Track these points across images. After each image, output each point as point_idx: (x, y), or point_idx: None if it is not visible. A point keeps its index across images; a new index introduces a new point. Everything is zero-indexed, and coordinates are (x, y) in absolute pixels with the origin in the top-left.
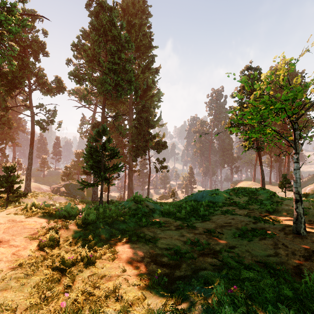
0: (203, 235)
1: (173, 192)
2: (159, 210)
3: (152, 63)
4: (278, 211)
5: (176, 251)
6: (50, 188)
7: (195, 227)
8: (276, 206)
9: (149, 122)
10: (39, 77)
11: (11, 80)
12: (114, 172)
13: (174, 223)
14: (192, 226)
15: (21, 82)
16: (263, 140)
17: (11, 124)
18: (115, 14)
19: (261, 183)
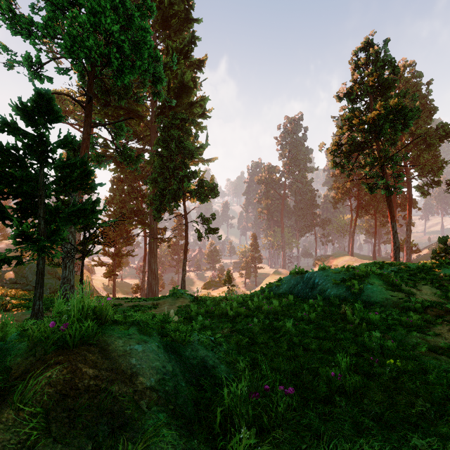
0: None
1: (229, 276)
2: (193, 395)
3: (191, 46)
4: None
5: None
6: None
7: None
8: None
9: (184, 143)
10: None
11: None
12: (73, 224)
13: None
14: None
15: None
16: (400, 174)
17: None
18: None
19: (393, 255)
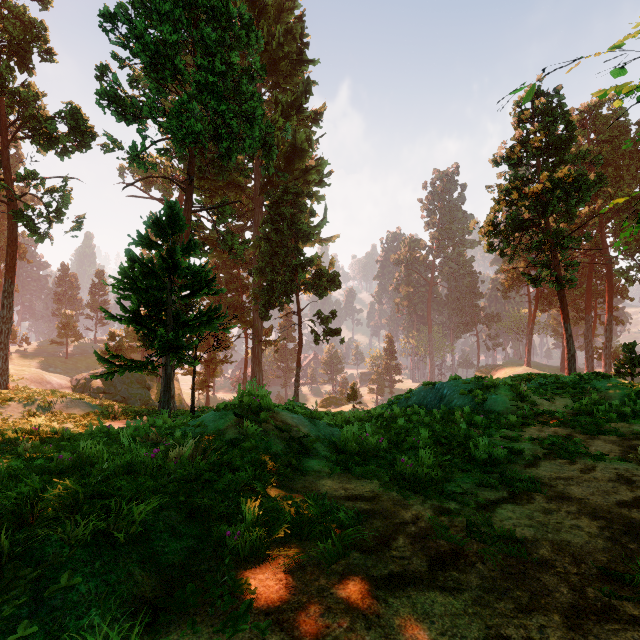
0: (633, 638)
1: (354, 390)
2: (327, 441)
3: (305, 96)
4: None
5: None
6: (71, 381)
7: (524, 549)
8: None
9: (298, 225)
10: (26, 104)
11: None
12: (201, 331)
13: (402, 514)
14: (499, 536)
15: None
16: (574, 262)
17: None
18: None
19: (566, 366)
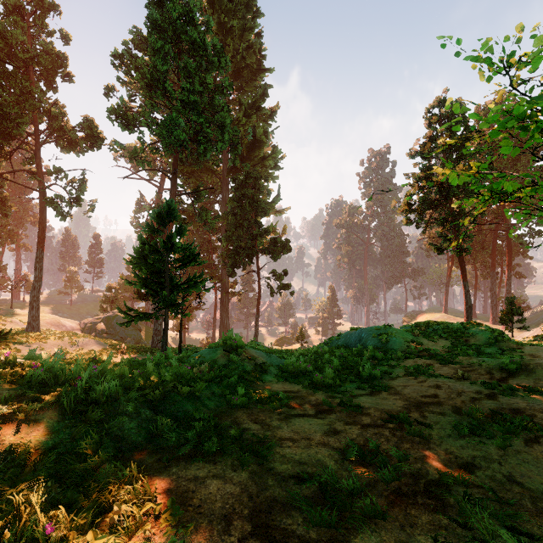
0: (384, 431)
1: (302, 332)
2: (277, 366)
3: (263, 98)
4: (528, 369)
5: (326, 488)
6: (80, 325)
7: (360, 409)
8: (521, 359)
9: (258, 203)
10: (54, 118)
11: (0, 122)
12: (190, 292)
13: (310, 397)
14: (352, 405)
15: (17, 123)
16: (470, 235)
17: (7, 209)
18: (195, 3)
19: (465, 314)
